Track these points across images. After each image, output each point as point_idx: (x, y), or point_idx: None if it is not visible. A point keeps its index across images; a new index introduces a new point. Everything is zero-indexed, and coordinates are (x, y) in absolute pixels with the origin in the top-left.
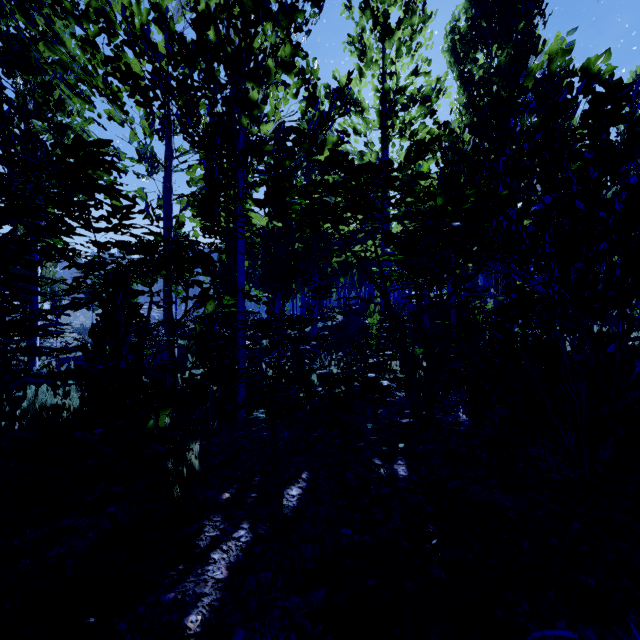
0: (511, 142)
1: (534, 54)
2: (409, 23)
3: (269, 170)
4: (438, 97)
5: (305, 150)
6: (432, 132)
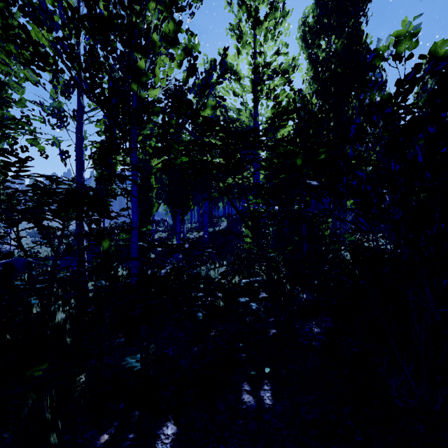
0: (344, 105)
1: (360, 43)
2: (273, 17)
3: (158, 127)
4: (293, 71)
5: (183, 114)
6: (289, 96)
